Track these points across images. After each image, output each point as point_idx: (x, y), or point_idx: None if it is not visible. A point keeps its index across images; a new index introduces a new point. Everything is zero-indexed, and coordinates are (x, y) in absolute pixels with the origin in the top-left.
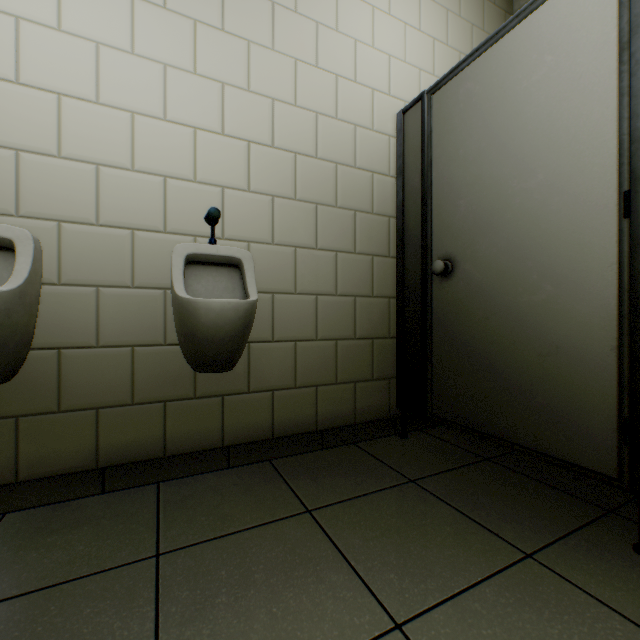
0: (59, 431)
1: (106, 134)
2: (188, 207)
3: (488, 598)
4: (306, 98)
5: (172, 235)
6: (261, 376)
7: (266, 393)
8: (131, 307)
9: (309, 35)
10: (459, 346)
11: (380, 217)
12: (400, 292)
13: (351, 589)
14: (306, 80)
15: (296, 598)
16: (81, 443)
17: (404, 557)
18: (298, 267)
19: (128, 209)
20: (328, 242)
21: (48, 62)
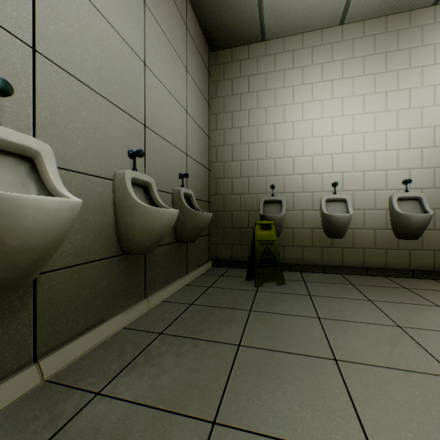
0: (352, 254)
1: (366, 161)
2: (394, 179)
3: None
4: None
5: (388, 190)
6: (427, 244)
7: (430, 251)
8: (374, 216)
9: None
10: None
11: None
12: None
13: None
14: None
15: None
16: (358, 258)
17: None
18: None
19: (373, 184)
20: None
21: (350, 144)
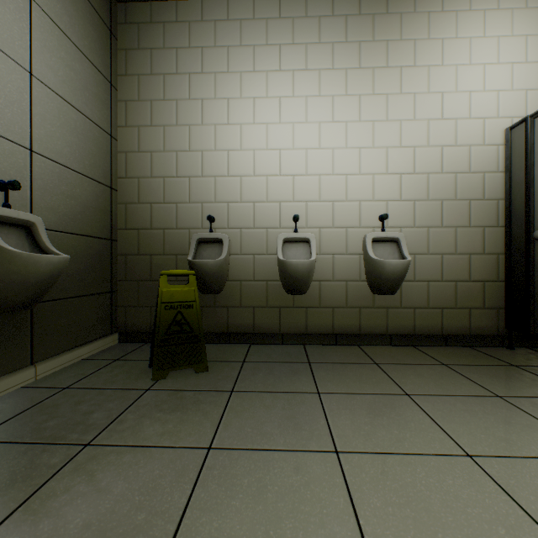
0: (319, 315)
1: (336, 187)
2: (370, 214)
3: None
4: (435, 140)
5: (363, 228)
6: (407, 300)
7: (410, 309)
8: (345, 263)
9: (437, 102)
10: None
11: (490, 201)
12: (507, 250)
13: (473, 385)
14: (435, 129)
15: (445, 382)
16: (327, 322)
17: (504, 384)
18: (429, 239)
19: (344, 219)
20: (450, 222)
21: (316, 163)
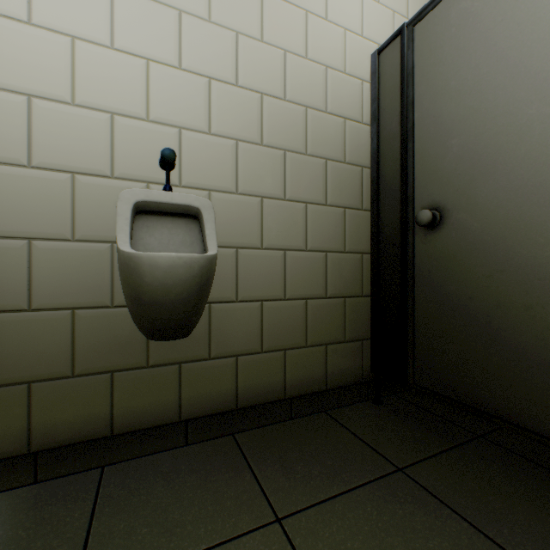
0: None
1: (40, 60)
2: (139, 149)
3: None
4: (273, 34)
5: (120, 181)
6: (223, 340)
7: (229, 359)
8: (71, 263)
9: None
10: (450, 308)
11: (352, 167)
12: (374, 247)
13: None
14: (273, 14)
15: None
16: (9, 424)
17: None
18: (264, 219)
19: (67, 149)
20: (297, 192)
21: None
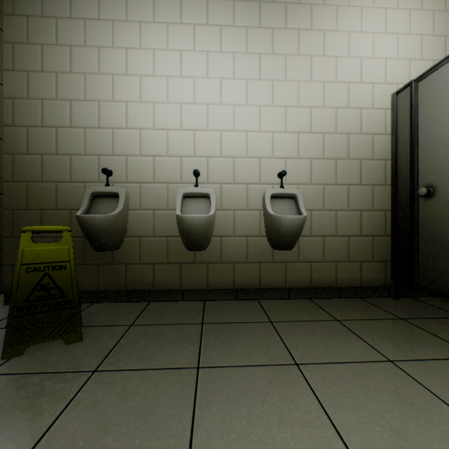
0: (220, 271)
1: (237, 144)
2: (269, 171)
3: (445, 364)
4: (330, 101)
5: (263, 185)
6: (304, 254)
7: (307, 263)
8: (246, 219)
9: (331, 66)
10: (438, 241)
11: (378, 161)
12: (393, 207)
13: (365, 347)
14: (330, 91)
15: (337, 344)
16: (228, 277)
17: (394, 343)
18: (325, 196)
19: (245, 175)
20: (343, 180)
21: (217, 119)
